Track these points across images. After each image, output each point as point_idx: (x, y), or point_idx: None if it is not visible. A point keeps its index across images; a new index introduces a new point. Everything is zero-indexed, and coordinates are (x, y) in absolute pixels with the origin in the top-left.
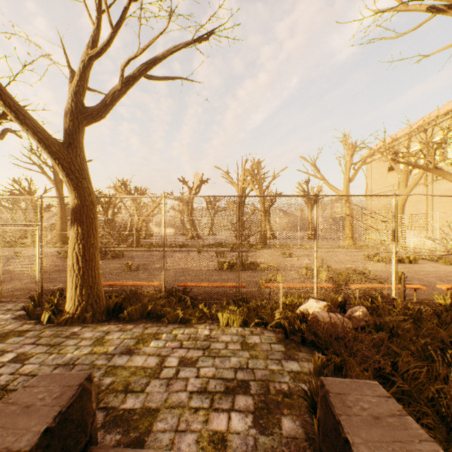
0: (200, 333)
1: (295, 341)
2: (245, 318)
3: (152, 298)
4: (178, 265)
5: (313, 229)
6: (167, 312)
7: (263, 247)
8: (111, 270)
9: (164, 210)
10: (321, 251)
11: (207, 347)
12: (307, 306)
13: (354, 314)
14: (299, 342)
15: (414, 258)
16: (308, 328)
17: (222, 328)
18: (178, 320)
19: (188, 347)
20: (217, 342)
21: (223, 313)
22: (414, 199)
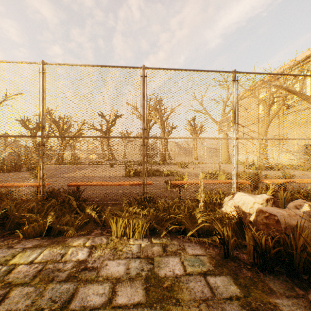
0: (68, 259)
1: (245, 263)
2: (152, 224)
3: (28, 201)
4: (62, 156)
5: (232, 112)
6: (32, 220)
7: (164, 163)
8: (15, 178)
9: (41, 80)
10: (241, 138)
11: (61, 306)
12: (238, 201)
13: (300, 210)
14: (253, 264)
15: (281, 166)
16: (272, 240)
17: (114, 243)
18: (44, 232)
19: (13, 308)
20: (93, 282)
21: (117, 218)
22: (270, 128)
